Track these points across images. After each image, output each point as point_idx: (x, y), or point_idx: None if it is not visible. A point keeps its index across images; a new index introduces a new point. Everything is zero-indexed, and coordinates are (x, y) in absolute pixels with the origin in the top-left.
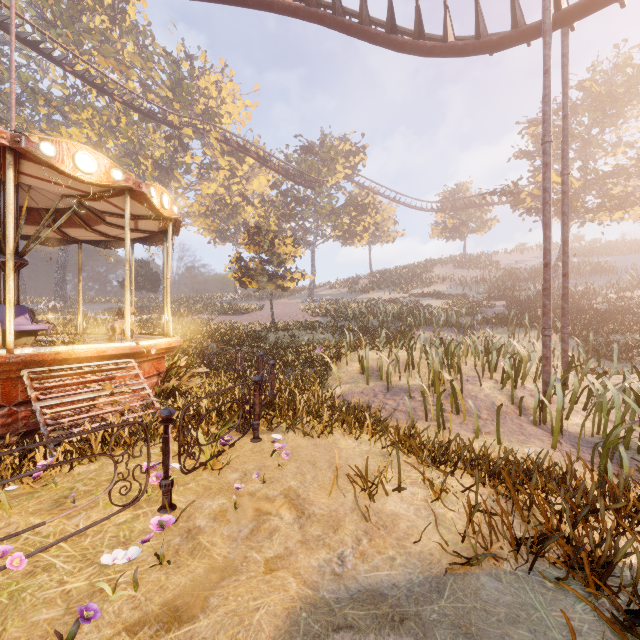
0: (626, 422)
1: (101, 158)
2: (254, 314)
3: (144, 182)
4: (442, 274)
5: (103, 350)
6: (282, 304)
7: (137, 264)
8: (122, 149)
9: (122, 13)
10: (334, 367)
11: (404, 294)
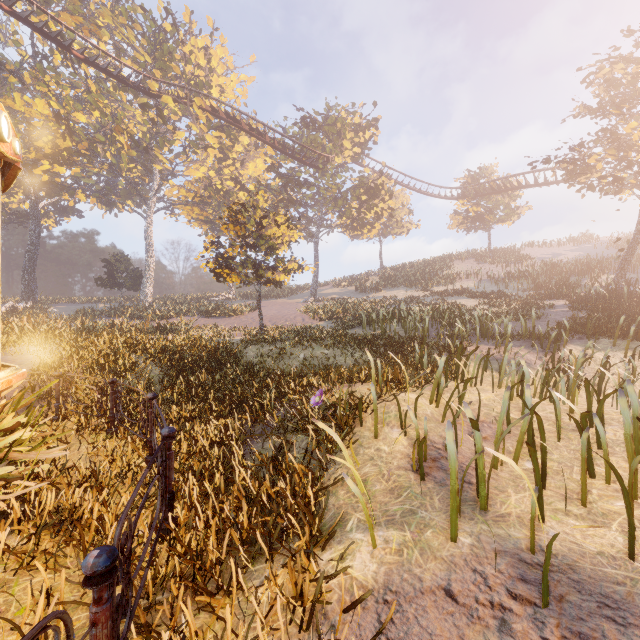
0: None
1: None
2: (243, 316)
3: None
4: (466, 269)
5: None
6: (280, 304)
7: (115, 258)
8: (96, 126)
9: None
10: (355, 487)
11: (423, 292)
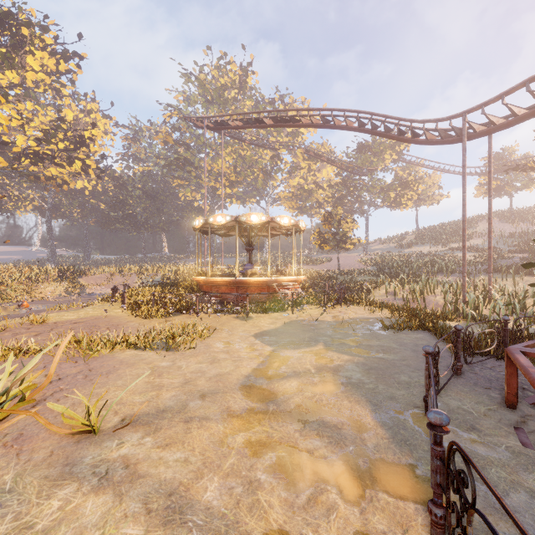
0: (500, 313)
1: (289, 217)
2: (325, 264)
3: (298, 221)
4: (482, 229)
5: (289, 279)
6: (343, 257)
7: None
8: (244, 165)
9: (244, 83)
10: (371, 289)
11: (442, 248)
